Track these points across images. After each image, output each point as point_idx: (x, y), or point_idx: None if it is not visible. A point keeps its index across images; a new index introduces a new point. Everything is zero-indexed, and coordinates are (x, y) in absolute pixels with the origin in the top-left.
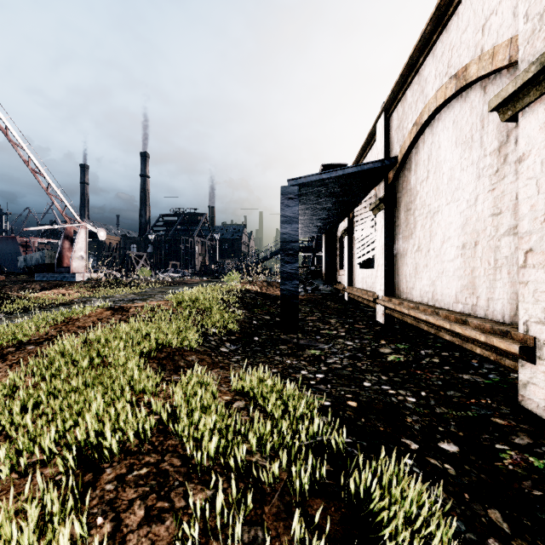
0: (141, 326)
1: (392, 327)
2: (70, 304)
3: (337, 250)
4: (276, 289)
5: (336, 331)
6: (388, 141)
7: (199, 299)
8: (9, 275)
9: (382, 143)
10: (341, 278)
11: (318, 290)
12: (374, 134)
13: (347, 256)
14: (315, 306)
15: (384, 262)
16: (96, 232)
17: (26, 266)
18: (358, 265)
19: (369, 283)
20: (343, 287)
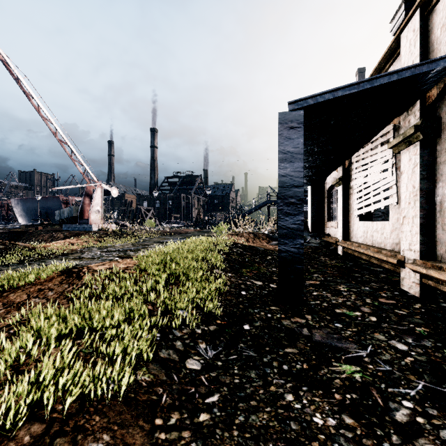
0: (66, 316)
1: (438, 305)
2: (69, 254)
3: (324, 202)
4: (262, 240)
5: (360, 312)
6: (426, 48)
7: (175, 259)
8: (47, 226)
9: (415, 53)
10: (329, 230)
11: (306, 243)
12: (392, 52)
13: (341, 207)
14: (309, 263)
15: (419, 213)
16: (110, 190)
17: (61, 218)
18: (357, 217)
19: (377, 239)
20: (336, 240)
